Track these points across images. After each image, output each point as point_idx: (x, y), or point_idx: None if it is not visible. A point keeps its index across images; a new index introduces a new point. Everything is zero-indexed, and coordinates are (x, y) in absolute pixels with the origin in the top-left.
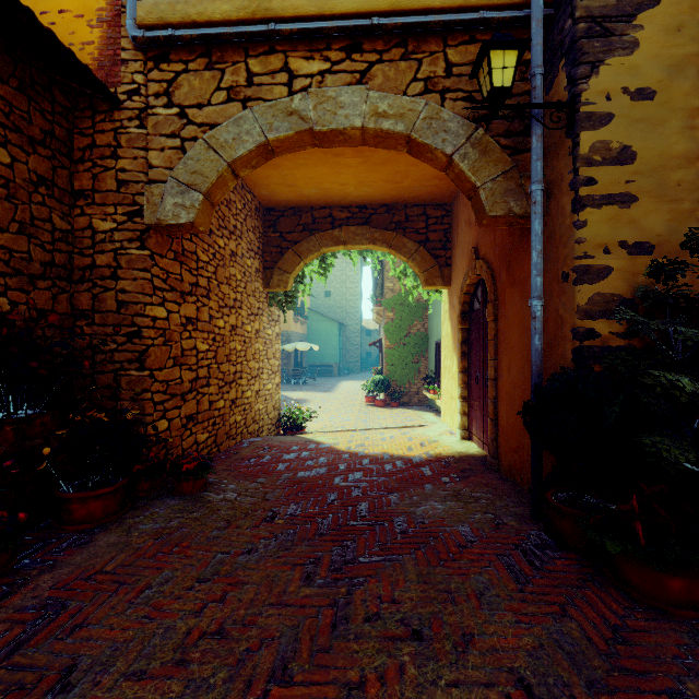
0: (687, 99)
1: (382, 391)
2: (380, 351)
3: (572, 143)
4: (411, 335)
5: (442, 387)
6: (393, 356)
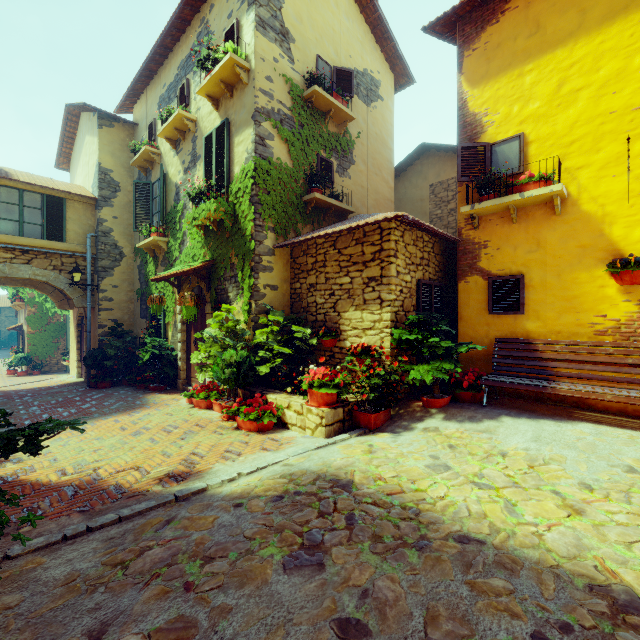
0: (126, 288)
1: (25, 365)
2: (21, 334)
3: (98, 295)
4: (52, 324)
5: (71, 357)
6: (36, 339)
